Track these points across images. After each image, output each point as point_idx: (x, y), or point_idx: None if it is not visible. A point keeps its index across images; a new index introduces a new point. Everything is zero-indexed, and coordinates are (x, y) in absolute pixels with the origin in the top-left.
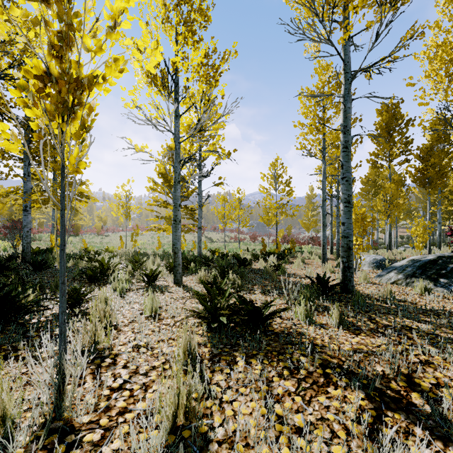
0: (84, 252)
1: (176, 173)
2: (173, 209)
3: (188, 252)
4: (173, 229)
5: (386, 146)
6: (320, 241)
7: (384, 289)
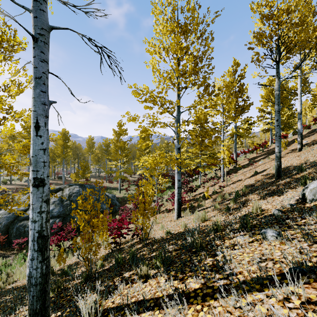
0: None
1: None
2: None
3: None
4: None
5: None
6: None
7: (15, 183)
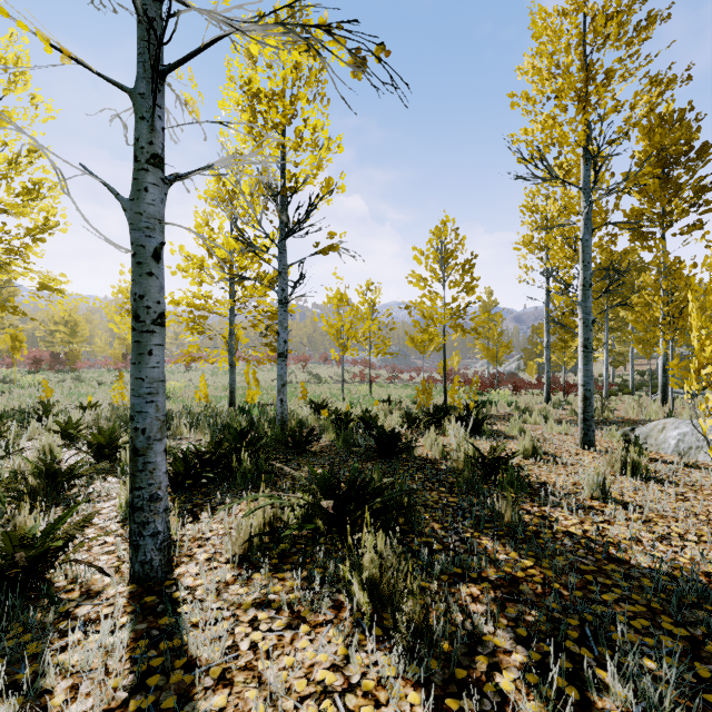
0: (30, 409)
1: (141, 122)
2: (230, 315)
3: (261, 409)
4: (230, 359)
5: (661, 196)
6: (508, 379)
7: None
